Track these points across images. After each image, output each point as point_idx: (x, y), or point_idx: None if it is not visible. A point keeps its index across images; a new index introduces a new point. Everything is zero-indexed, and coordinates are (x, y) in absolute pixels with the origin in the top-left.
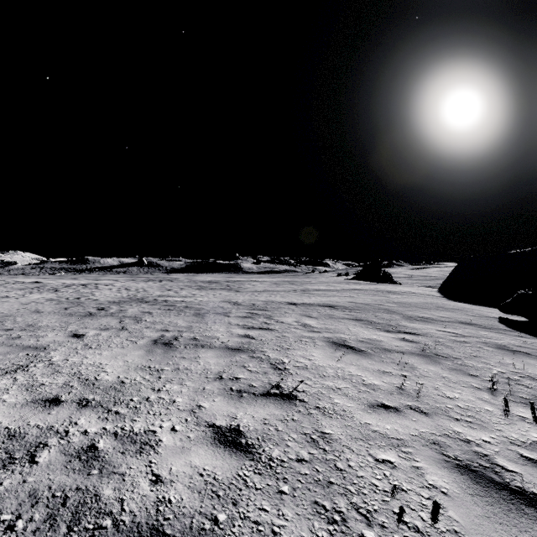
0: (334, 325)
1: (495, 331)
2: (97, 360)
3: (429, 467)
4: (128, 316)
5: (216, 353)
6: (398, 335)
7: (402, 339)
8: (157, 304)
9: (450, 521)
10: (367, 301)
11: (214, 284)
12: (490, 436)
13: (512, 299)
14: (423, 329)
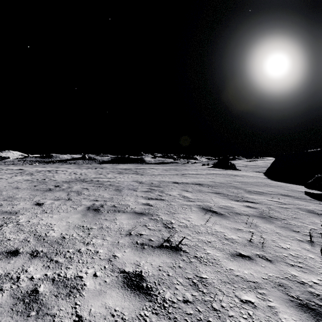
0: (202, 197)
1: (304, 200)
2: (49, 221)
3: (280, 306)
4: (73, 191)
5: (127, 216)
6: (243, 203)
7: (246, 206)
8: (92, 183)
9: None
10: (221, 181)
11: (128, 170)
12: (317, 279)
13: (312, 180)
14: (259, 199)
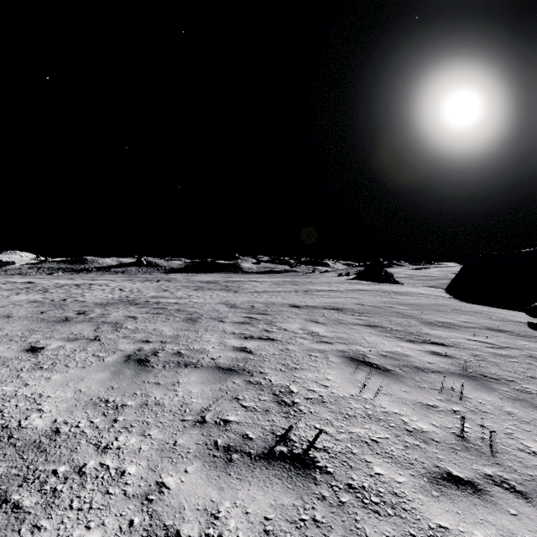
0: (346, 334)
1: (533, 339)
2: (39, 389)
3: None
4: (108, 322)
5: (201, 376)
6: (424, 346)
7: (432, 352)
8: (146, 307)
9: None
10: (375, 303)
11: (212, 285)
12: None
13: None
14: (450, 338)
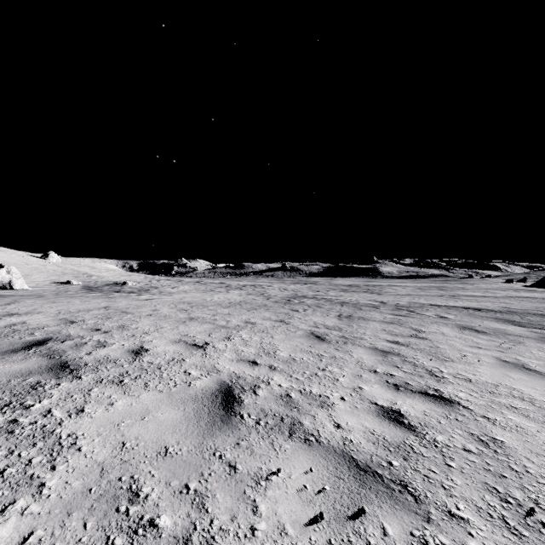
0: (469, 319)
1: None
2: (318, 319)
3: (486, 358)
4: (310, 305)
5: (378, 323)
6: (529, 329)
7: (530, 331)
8: (320, 300)
9: (481, 364)
10: (524, 307)
11: (354, 288)
12: (538, 362)
13: None
14: None
